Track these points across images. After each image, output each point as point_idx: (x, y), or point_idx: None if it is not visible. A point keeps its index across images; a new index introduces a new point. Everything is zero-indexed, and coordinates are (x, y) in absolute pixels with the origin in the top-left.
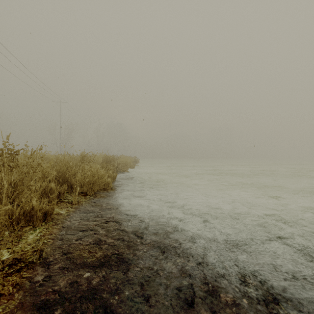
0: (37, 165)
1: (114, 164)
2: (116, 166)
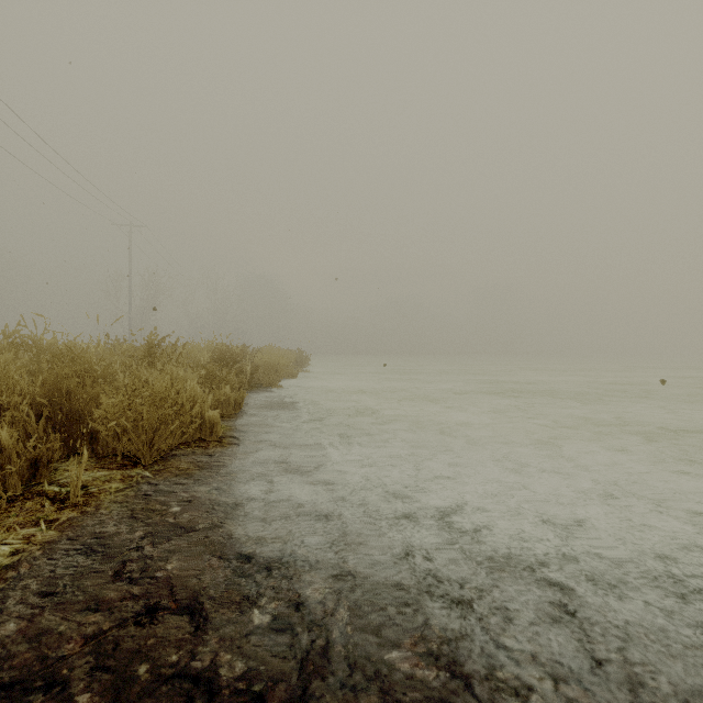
0: None
1: (242, 367)
2: (250, 373)
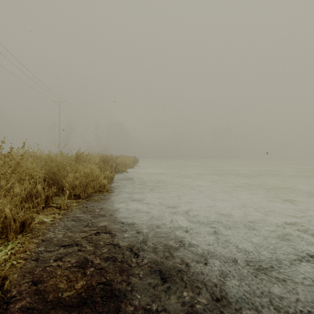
0: (16, 165)
1: (112, 164)
2: (114, 166)
